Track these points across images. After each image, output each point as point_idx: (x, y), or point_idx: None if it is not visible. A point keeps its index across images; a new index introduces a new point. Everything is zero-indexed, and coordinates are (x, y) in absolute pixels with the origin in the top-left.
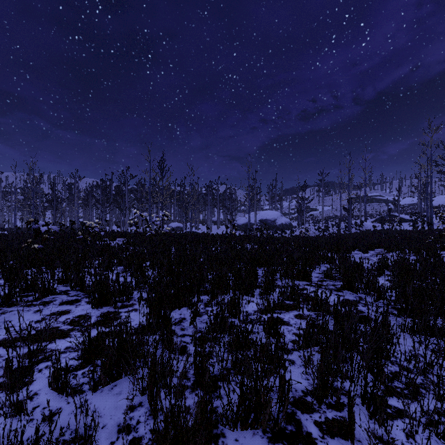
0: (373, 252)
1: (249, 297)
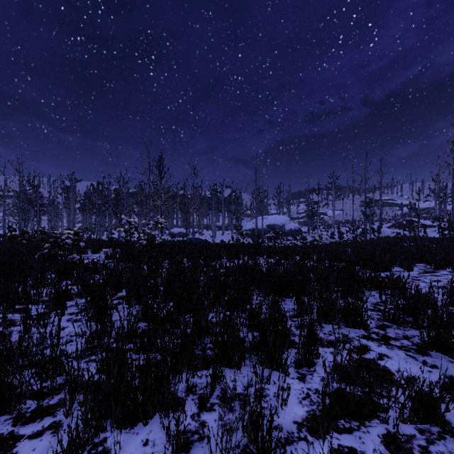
0: (417, 268)
1: (280, 376)
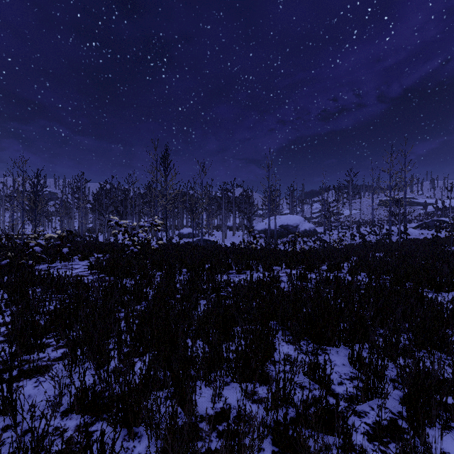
0: None
1: None
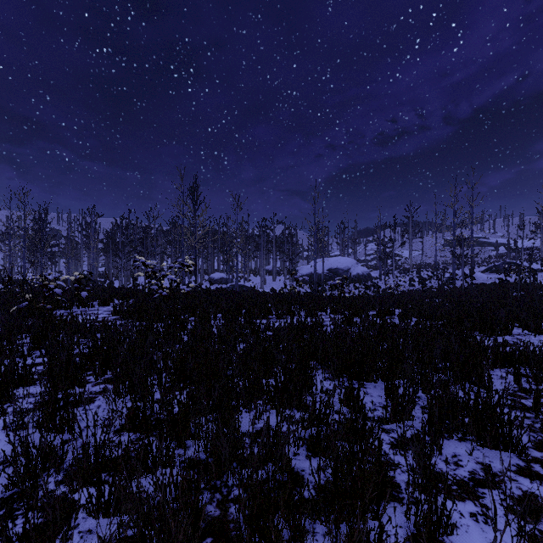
0: None
1: None
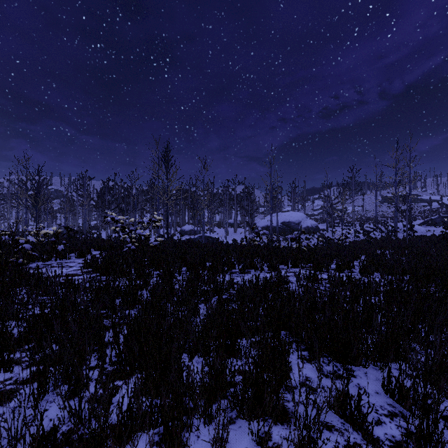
0: None
1: None
